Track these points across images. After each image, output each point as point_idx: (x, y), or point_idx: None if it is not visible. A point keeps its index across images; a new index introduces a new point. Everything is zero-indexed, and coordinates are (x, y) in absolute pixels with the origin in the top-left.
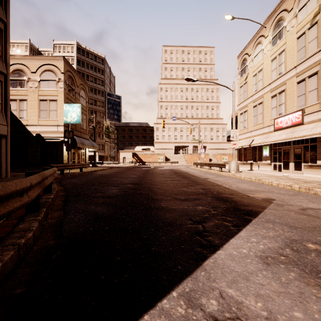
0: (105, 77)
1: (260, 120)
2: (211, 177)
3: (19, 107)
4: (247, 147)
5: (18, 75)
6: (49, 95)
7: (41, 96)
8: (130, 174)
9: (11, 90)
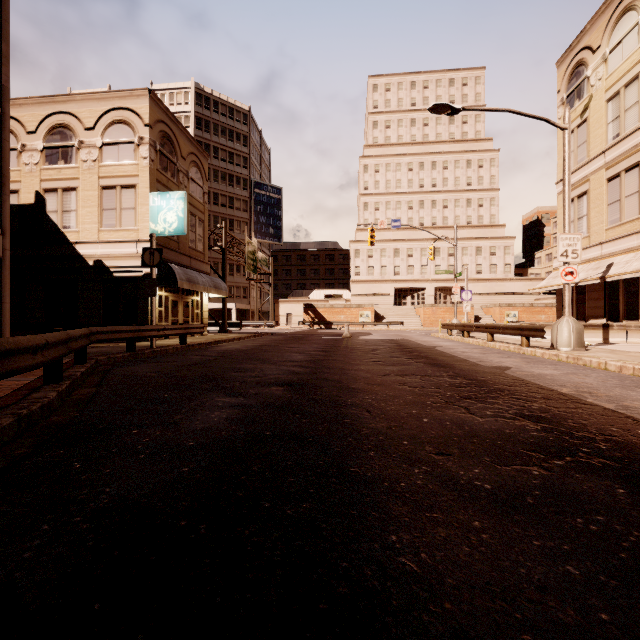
0: (251, 151)
1: (632, 212)
2: (513, 363)
3: (63, 205)
4: (586, 284)
5: (61, 138)
6: (120, 175)
7: (104, 178)
8: (291, 351)
9: (47, 170)
